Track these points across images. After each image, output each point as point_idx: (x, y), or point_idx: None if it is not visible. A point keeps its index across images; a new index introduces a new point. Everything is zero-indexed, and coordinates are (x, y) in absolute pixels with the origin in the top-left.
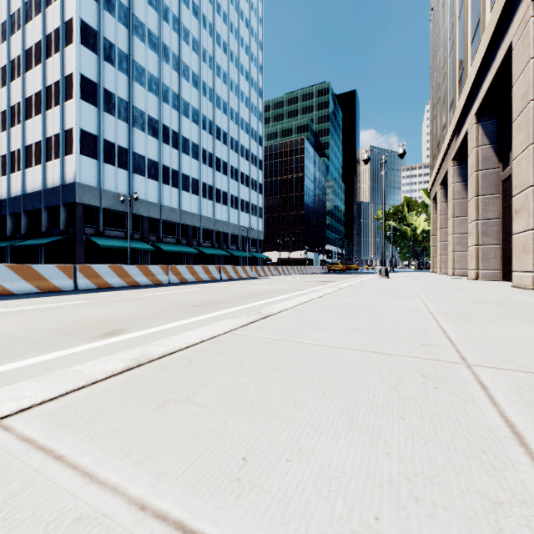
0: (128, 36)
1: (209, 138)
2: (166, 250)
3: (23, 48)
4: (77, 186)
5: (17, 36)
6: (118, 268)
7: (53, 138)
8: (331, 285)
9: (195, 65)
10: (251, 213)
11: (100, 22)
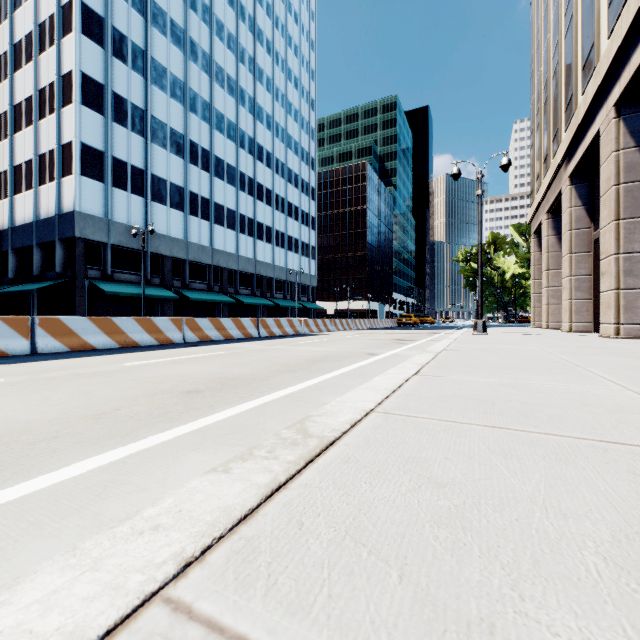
0: (144, 26)
1: (248, 159)
2: (193, 299)
3: (11, 42)
4: (76, 216)
5: (4, 27)
6: (105, 321)
7: (48, 155)
8: (414, 346)
9: (231, 67)
10: (301, 253)
11: (108, 6)
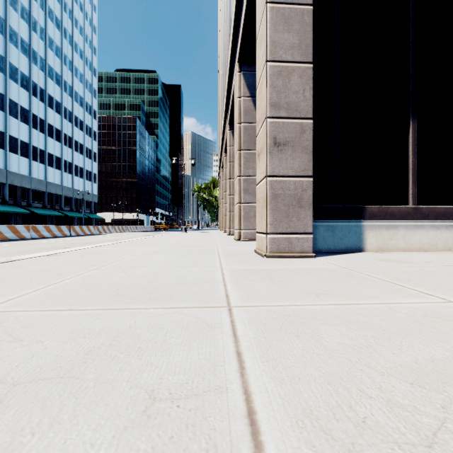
0: None
1: (40, 105)
2: None
3: None
4: None
5: None
6: None
7: None
8: None
9: (25, 32)
10: (86, 178)
11: None
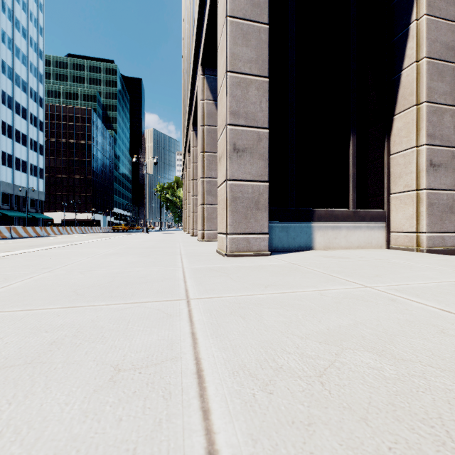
0: None
1: None
2: None
3: None
4: None
5: None
6: None
7: None
8: None
9: None
10: (30, 173)
11: None
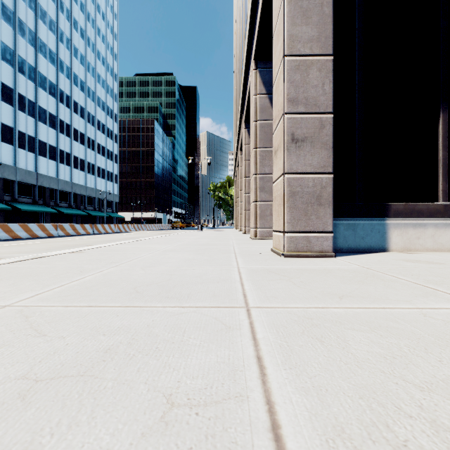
0: None
1: (66, 111)
2: (24, 210)
3: None
4: None
5: None
6: (25, 225)
7: None
8: None
9: (53, 44)
10: (107, 179)
11: None
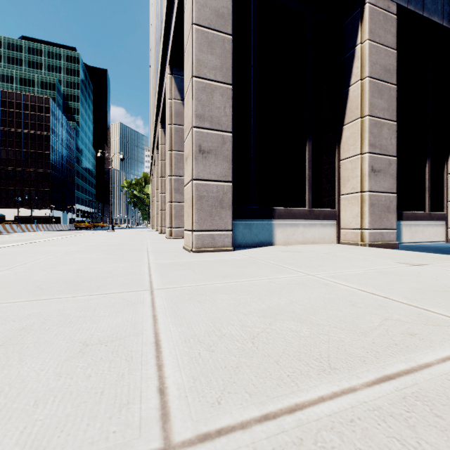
0: None
1: None
2: None
3: None
4: None
5: None
6: None
7: None
8: None
9: None
10: None
11: None
